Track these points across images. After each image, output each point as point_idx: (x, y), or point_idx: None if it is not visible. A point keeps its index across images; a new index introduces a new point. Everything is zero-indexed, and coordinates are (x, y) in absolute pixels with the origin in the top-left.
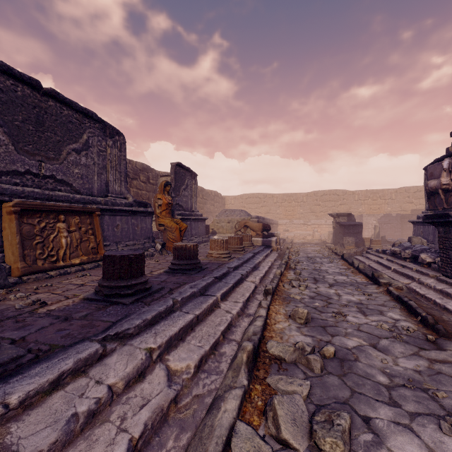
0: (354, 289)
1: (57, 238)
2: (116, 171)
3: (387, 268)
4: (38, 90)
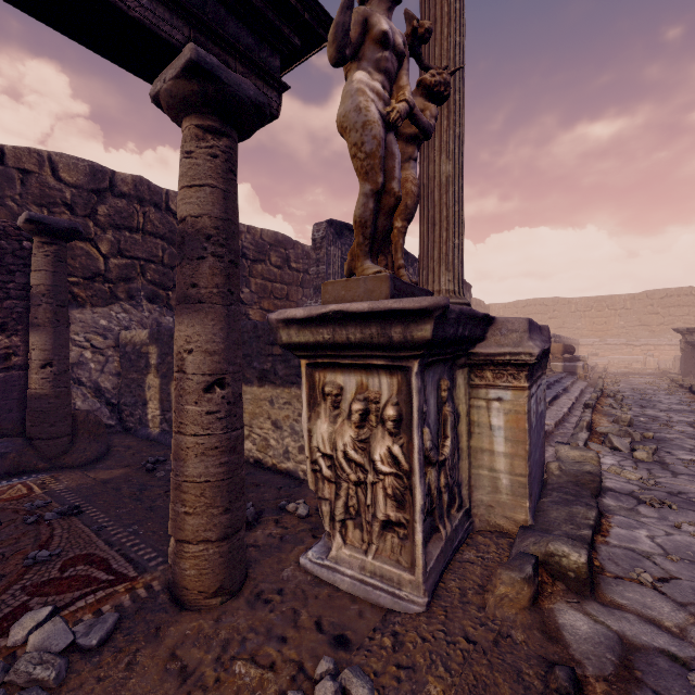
0: (692, 414)
1: None
2: None
3: None
4: None
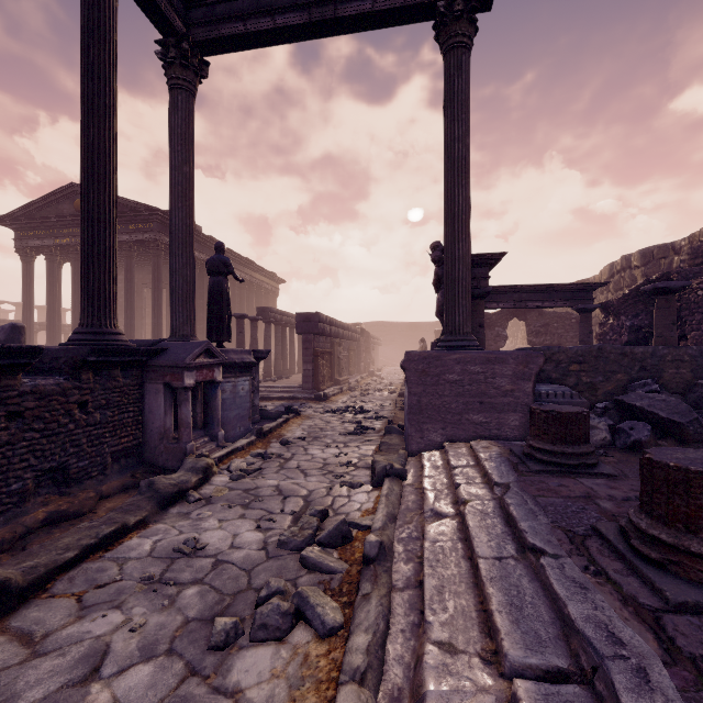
0: None
1: None
2: None
3: None
4: None
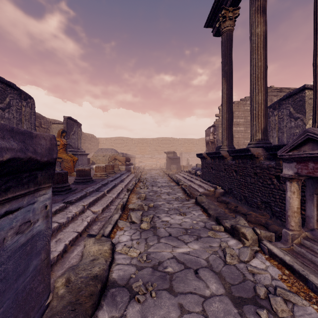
0: (169, 187)
1: None
2: (28, 123)
3: (185, 179)
4: None
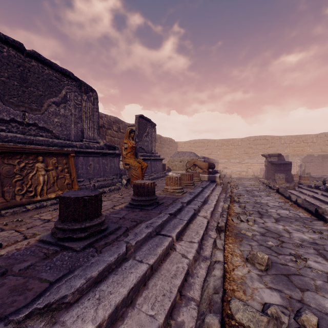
0: (301, 225)
1: (36, 176)
2: (90, 121)
3: (325, 203)
4: (22, 51)
